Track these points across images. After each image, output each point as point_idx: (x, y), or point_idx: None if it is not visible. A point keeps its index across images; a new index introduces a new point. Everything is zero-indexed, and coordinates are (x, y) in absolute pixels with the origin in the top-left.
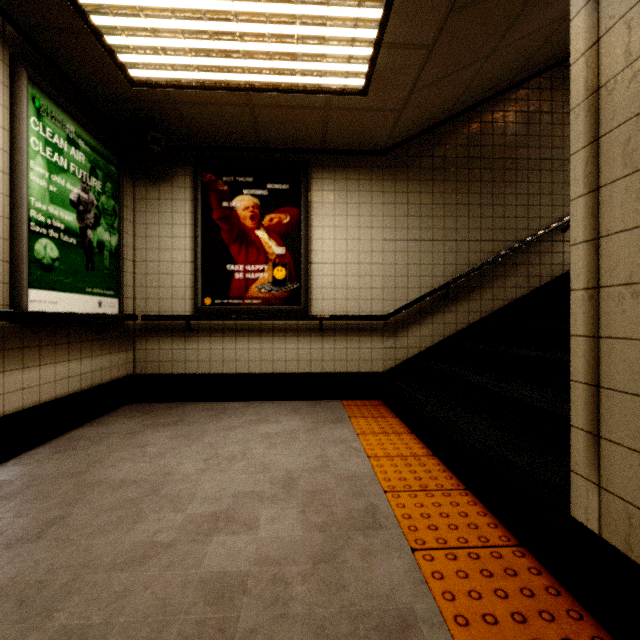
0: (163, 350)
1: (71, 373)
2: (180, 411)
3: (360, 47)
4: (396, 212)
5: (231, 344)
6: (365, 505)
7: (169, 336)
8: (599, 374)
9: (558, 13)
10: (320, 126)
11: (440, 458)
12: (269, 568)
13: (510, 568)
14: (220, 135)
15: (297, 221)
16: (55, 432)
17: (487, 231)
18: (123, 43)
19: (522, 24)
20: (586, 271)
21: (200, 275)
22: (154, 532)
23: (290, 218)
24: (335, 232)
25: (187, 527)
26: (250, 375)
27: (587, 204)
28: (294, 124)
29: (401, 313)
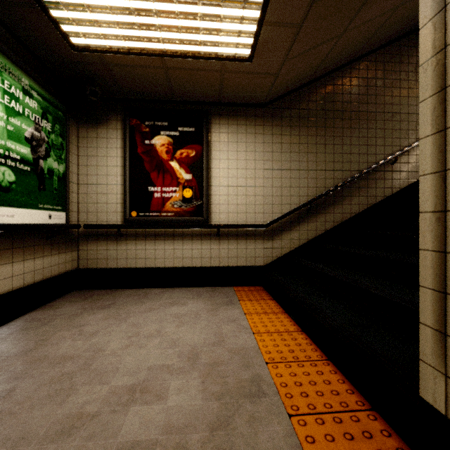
0: (100, 250)
1: (26, 270)
2: (112, 296)
3: (247, 24)
4: (273, 149)
5: (151, 246)
6: (251, 375)
7: (105, 240)
8: (446, 283)
9: (391, 5)
10: (217, 85)
11: (307, 333)
12: (174, 436)
13: (366, 431)
14: (143, 90)
15: (200, 155)
16: (13, 315)
17: (338, 163)
18: (65, 16)
19: (365, 12)
20: (434, 197)
21: (128, 194)
22: (82, 404)
23: (195, 153)
24: (228, 163)
25: (110, 398)
26: (166, 269)
27: (435, 142)
28: (198, 83)
29: (277, 223)
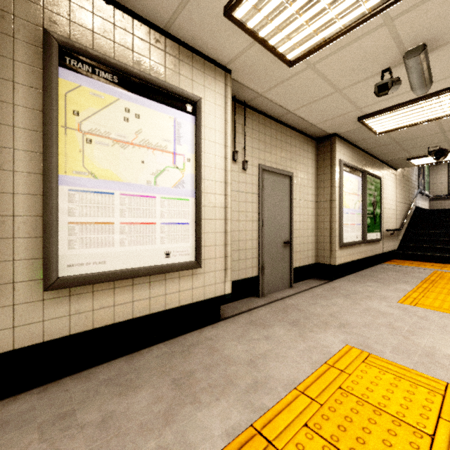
0: (438, 204)
1: (425, 205)
2: None
3: None
4: None
5: None
6: None
7: (439, 200)
8: None
9: None
10: None
11: None
12: None
13: None
14: None
15: None
16: None
17: None
18: None
19: None
20: None
21: (449, 185)
22: None
23: None
24: None
25: None
26: None
27: None
28: None
29: None
